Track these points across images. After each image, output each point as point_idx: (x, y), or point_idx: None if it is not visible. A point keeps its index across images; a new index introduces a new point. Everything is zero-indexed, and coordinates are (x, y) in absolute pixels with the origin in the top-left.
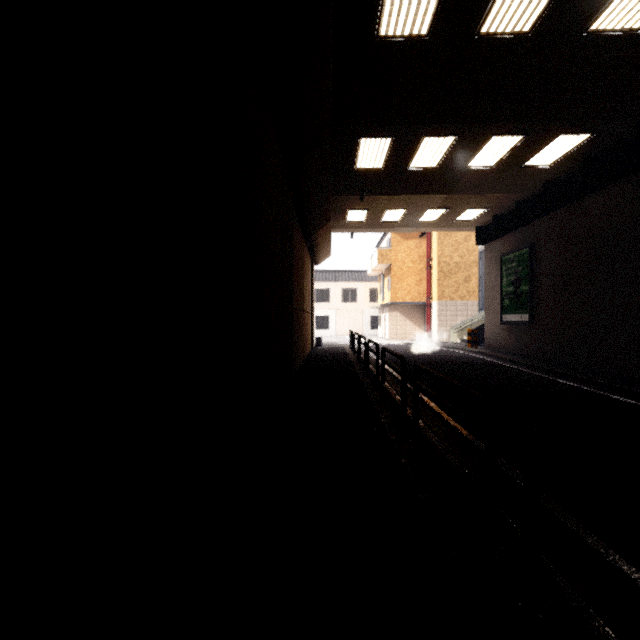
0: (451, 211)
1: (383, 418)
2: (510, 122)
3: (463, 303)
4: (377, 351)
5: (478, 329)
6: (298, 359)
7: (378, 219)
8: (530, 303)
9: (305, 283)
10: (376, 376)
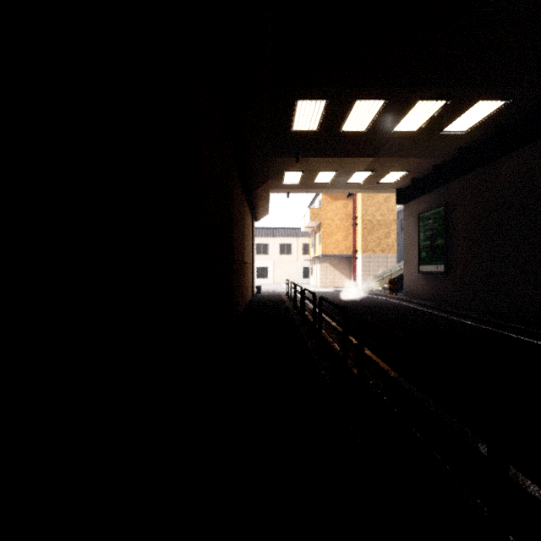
0: (376, 174)
1: (323, 369)
2: (435, 87)
3: (384, 256)
4: (314, 300)
5: (397, 278)
6: (239, 306)
7: (311, 180)
8: (445, 255)
9: (246, 237)
10: (313, 324)
